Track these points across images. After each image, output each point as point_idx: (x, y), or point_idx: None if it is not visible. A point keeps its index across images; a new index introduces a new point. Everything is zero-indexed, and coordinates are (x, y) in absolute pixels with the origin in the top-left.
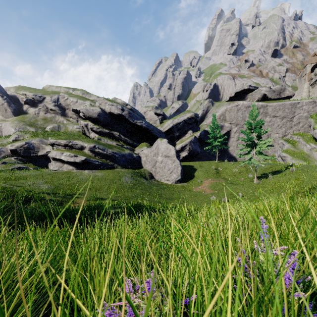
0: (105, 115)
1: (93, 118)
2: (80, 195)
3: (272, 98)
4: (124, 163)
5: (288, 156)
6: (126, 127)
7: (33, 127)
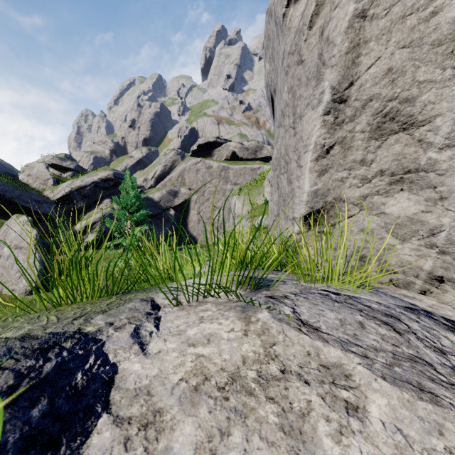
0: None
1: None
2: None
3: (244, 158)
4: None
5: None
6: None
7: None
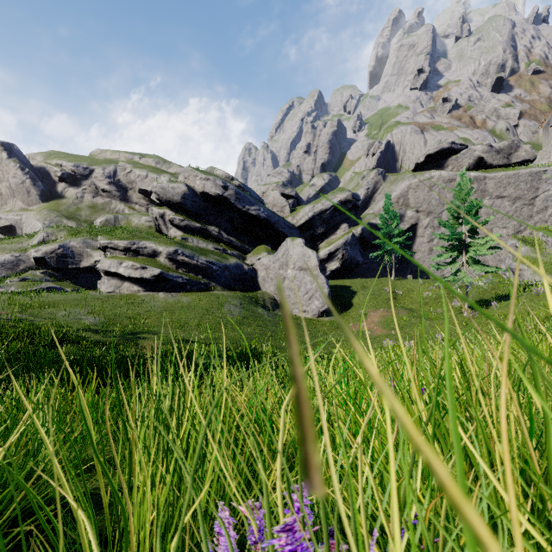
0: (195, 197)
1: (174, 202)
2: (150, 335)
3: (495, 165)
4: (227, 280)
5: (525, 268)
6: (231, 217)
7: (74, 220)
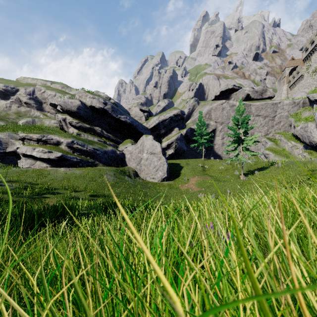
0: (86, 108)
1: (72, 111)
2: (51, 195)
3: (255, 98)
4: (106, 160)
5: (270, 153)
6: (109, 122)
7: (4, 121)
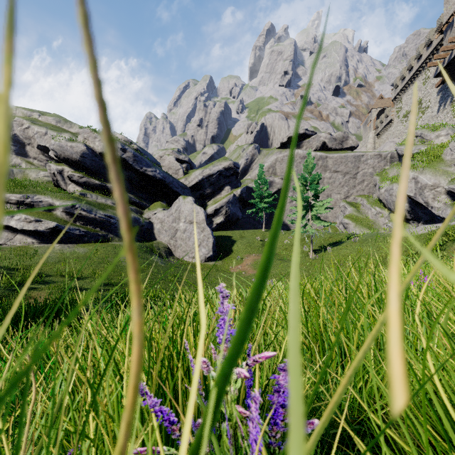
0: (94, 156)
1: (72, 160)
2: (40, 286)
3: (333, 148)
4: None
5: (350, 223)
6: (130, 177)
7: None
